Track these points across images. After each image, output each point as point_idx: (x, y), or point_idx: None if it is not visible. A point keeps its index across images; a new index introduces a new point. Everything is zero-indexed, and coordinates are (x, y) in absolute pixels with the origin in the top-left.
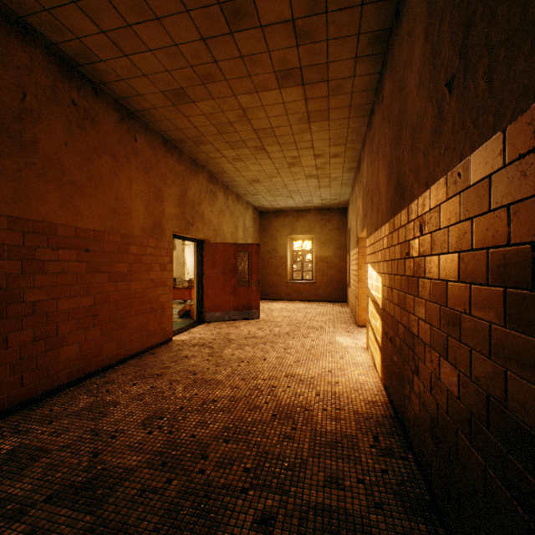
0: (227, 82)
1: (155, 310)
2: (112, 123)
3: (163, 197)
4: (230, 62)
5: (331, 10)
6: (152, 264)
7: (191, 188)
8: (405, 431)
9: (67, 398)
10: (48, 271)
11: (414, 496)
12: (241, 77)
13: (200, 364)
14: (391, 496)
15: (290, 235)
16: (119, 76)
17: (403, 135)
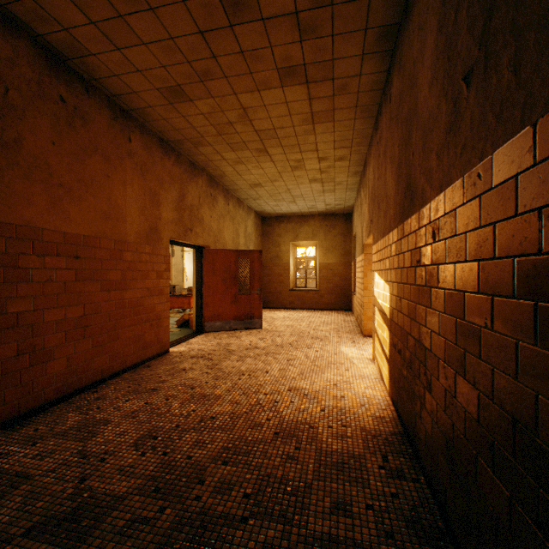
0: (227, 79)
1: (151, 320)
2: (104, 122)
3: (160, 201)
4: (230, 57)
5: (337, 2)
6: (148, 272)
7: (189, 192)
8: (416, 450)
9: (54, 416)
10: (34, 279)
11: (427, 523)
12: (241, 74)
13: (198, 377)
14: (403, 523)
15: (293, 241)
16: (112, 71)
17: (413, 135)
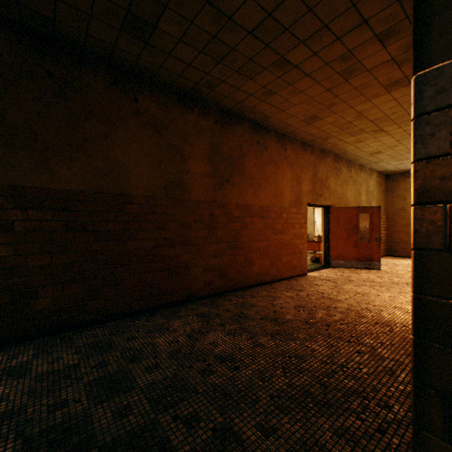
0: (345, 103)
1: (296, 253)
2: (273, 145)
3: (301, 181)
4: (346, 93)
5: None
6: (294, 224)
7: (319, 170)
8: None
9: (256, 290)
10: (248, 228)
11: None
12: (355, 97)
13: (326, 289)
14: None
15: None
16: (279, 120)
17: None
